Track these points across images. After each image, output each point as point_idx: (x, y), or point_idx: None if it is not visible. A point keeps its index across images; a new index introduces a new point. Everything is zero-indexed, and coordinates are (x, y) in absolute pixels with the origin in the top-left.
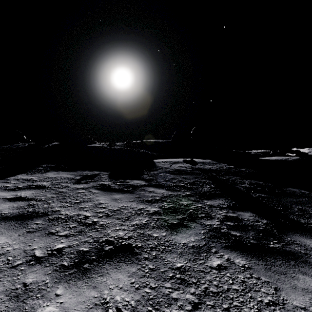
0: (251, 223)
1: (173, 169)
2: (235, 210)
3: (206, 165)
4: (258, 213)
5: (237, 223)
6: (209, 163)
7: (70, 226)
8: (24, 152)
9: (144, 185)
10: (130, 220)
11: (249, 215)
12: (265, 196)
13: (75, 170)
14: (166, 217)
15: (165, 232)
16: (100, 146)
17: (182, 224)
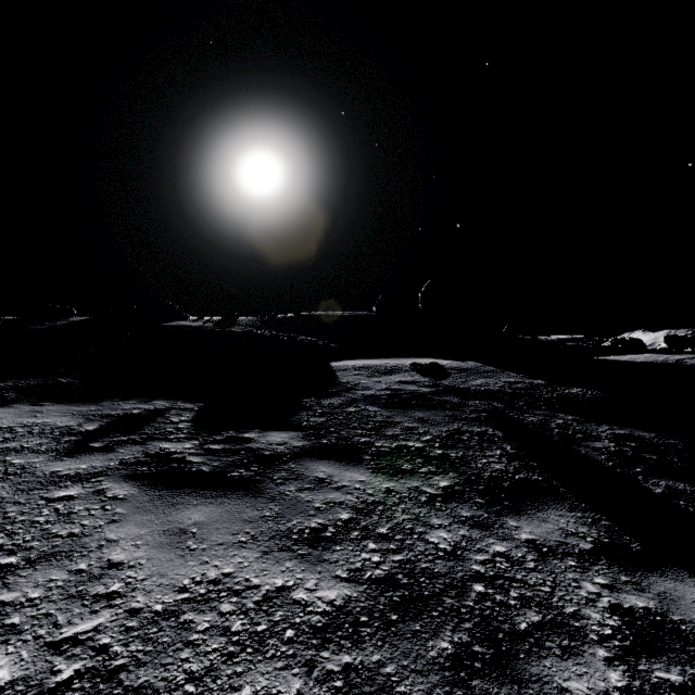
0: None
1: (385, 392)
2: (634, 567)
3: (471, 379)
4: None
5: (692, 664)
6: (476, 370)
7: None
8: None
9: (298, 452)
10: None
11: None
12: (691, 491)
13: (97, 399)
14: (387, 652)
15: None
16: (195, 327)
17: None
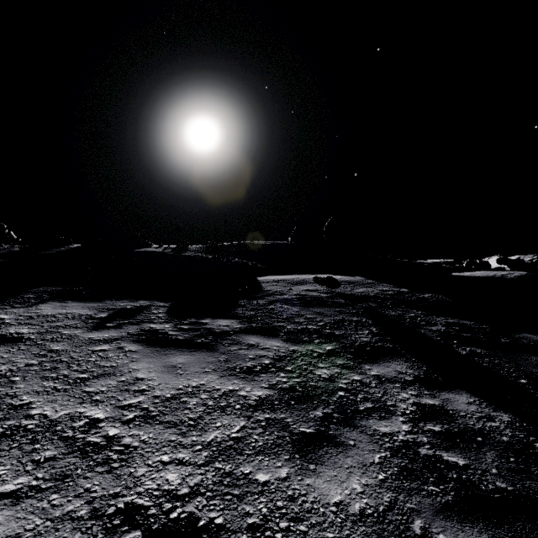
0: (477, 423)
1: (295, 296)
2: (434, 388)
3: (356, 288)
4: (482, 395)
5: (448, 424)
6: (361, 282)
7: (39, 459)
8: (3, 263)
9: (237, 330)
10: (202, 429)
11: (466, 402)
12: (484, 353)
13: (101, 299)
14: (288, 414)
15: (287, 466)
16: (159, 252)
17: (326, 434)
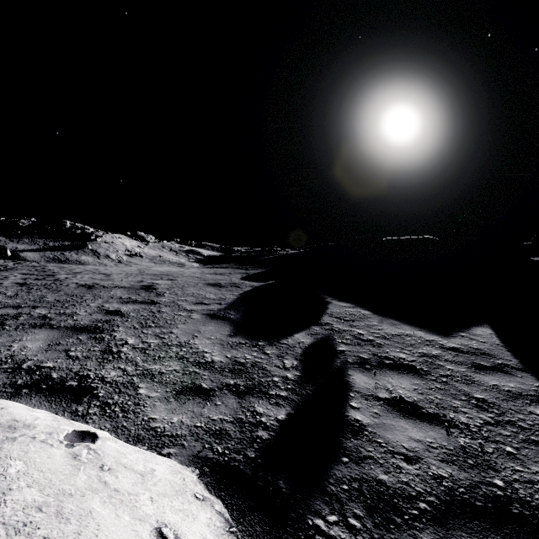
0: None
1: None
2: None
3: None
4: None
5: None
6: None
7: None
8: None
9: None
10: None
11: None
12: None
13: None
14: None
15: None
16: None
17: None
